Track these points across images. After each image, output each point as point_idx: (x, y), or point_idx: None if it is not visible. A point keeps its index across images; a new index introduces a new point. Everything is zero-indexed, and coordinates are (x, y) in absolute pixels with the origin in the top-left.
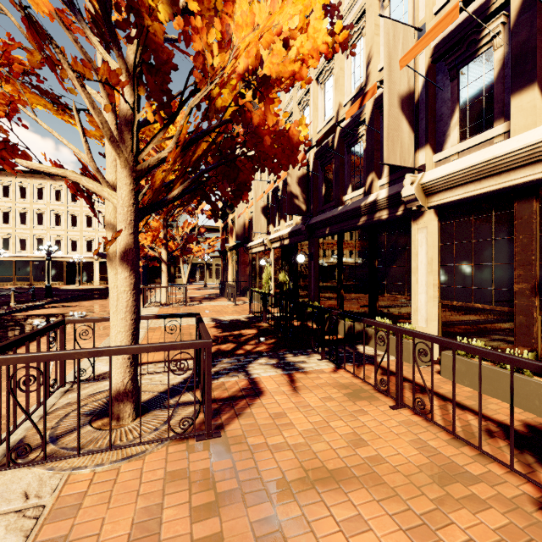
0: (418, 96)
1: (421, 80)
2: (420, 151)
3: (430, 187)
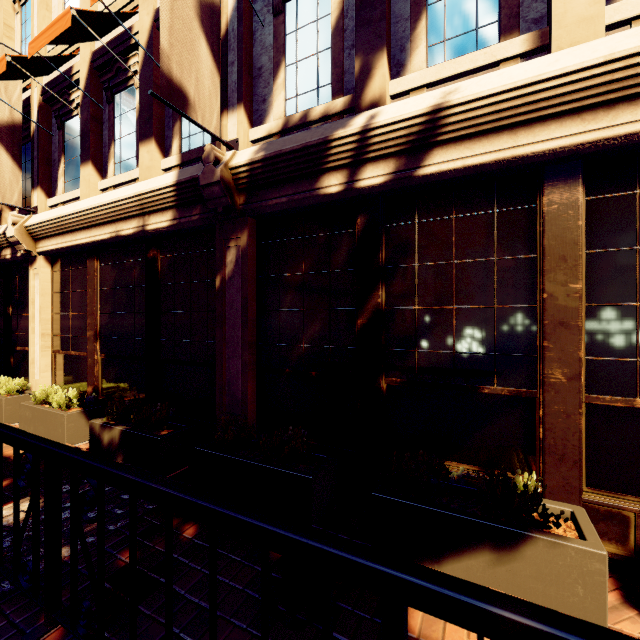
0: (34, 131)
1: (36, 116)
2: (35, 191)
3: (34, 232)
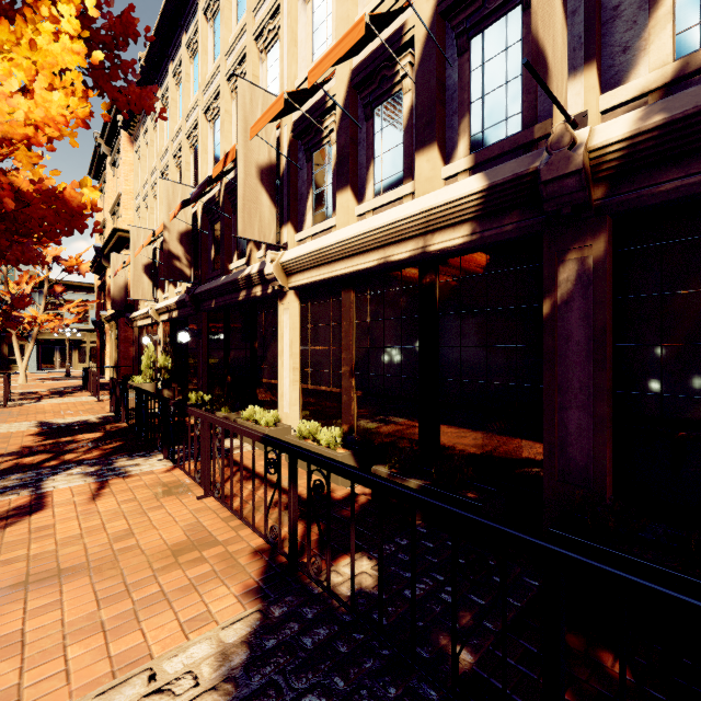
0: (284, 169)
1: (285, 154)
2: (285, 227)
3: (288, 267)
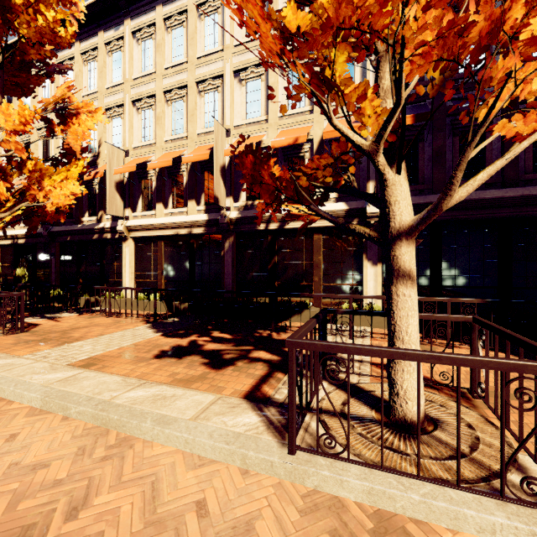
0: (126, 182)
1: (127, 175)
2: (127, 209)
3: (130, 228)
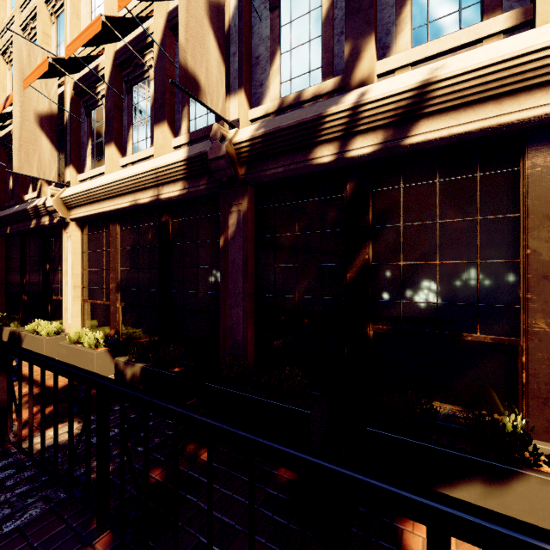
0: (67, 119)
1: (68, 107)
2: (68, 168)
3: (67, 202)
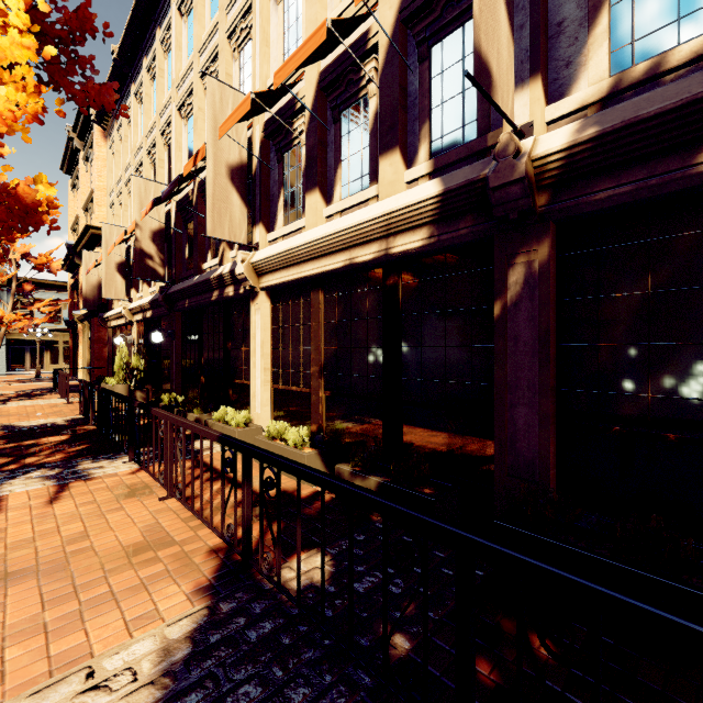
0: (255, 169)
1: (257, 153)
2: (256, 227)
3: (259, 268)
